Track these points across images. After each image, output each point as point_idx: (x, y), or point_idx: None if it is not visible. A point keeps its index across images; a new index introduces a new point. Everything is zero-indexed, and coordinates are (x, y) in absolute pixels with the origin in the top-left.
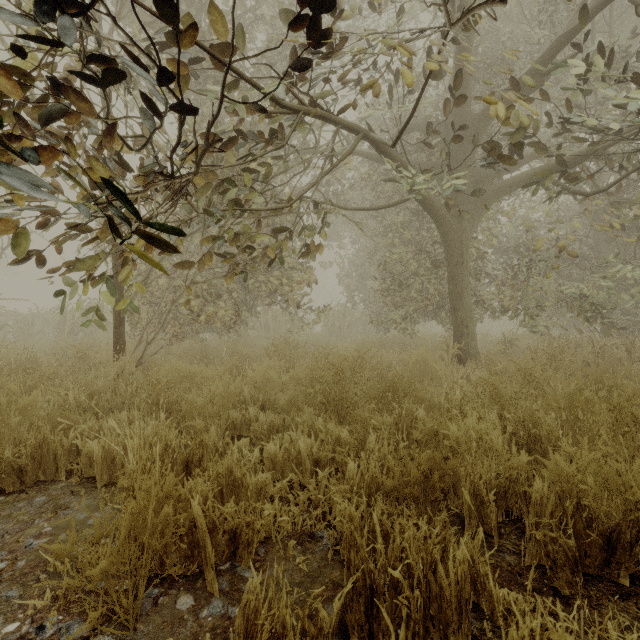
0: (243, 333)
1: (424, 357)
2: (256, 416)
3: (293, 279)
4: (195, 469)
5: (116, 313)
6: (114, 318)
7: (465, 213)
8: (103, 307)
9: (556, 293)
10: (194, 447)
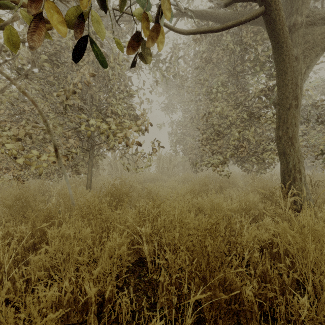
0: (96, 173)
1: (317, 229)
2: None
3: (123, 123)
4: None
5: None
6: None
7: None
8: None
9: None
10: None
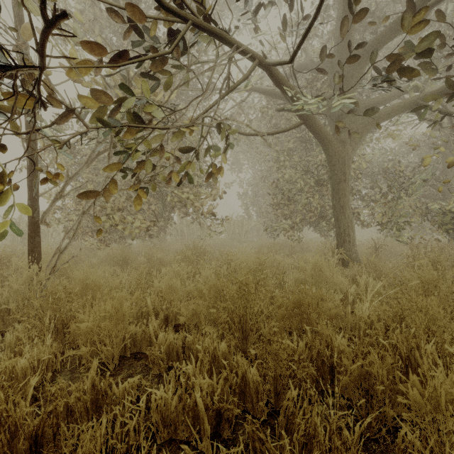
0: (163, 238)
1: (319, 264)
2: (156, 332)
3: (201, 194)
4: (47, 446)
5: (31, 224)
6: (29, 228)
7: (356, 132)
8: (51, 218)
9: (422, 206)
10: (44, 417)
